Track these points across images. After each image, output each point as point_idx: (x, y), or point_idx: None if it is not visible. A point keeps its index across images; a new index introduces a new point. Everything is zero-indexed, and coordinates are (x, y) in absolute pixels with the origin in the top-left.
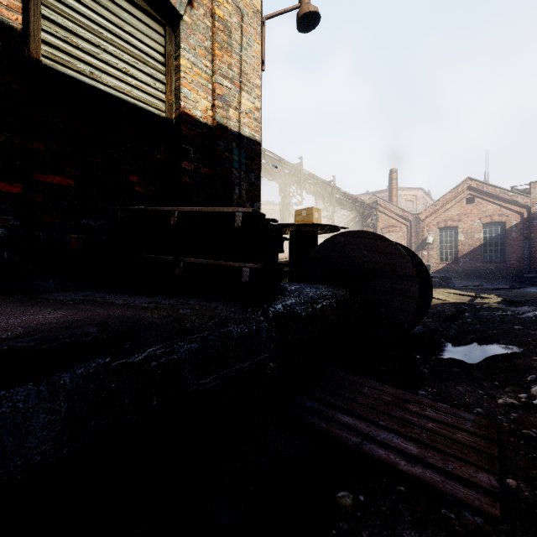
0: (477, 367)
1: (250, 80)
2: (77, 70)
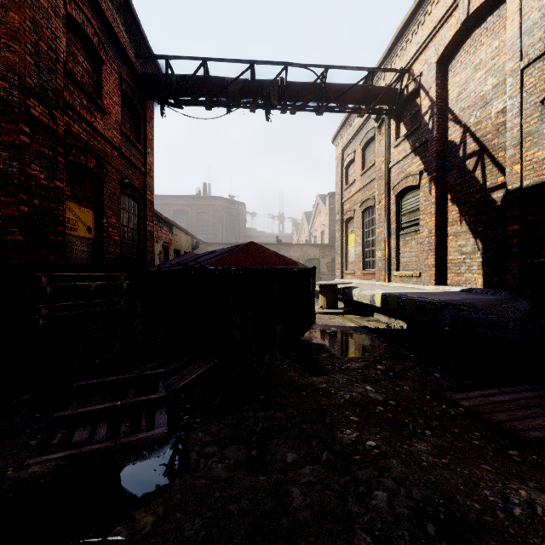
0: None
1: None
2: None
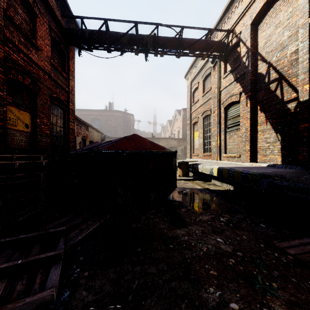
0: None
1: None
2: None
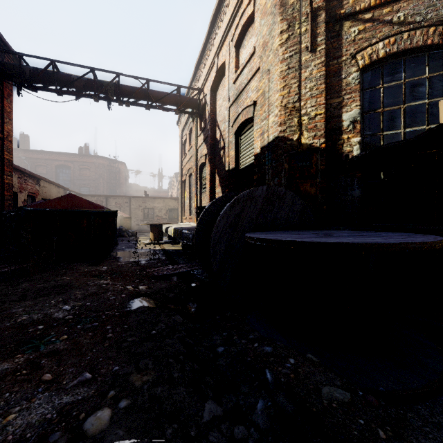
0: (161, 300)
1: (273, 103)
2: (244, 165)
